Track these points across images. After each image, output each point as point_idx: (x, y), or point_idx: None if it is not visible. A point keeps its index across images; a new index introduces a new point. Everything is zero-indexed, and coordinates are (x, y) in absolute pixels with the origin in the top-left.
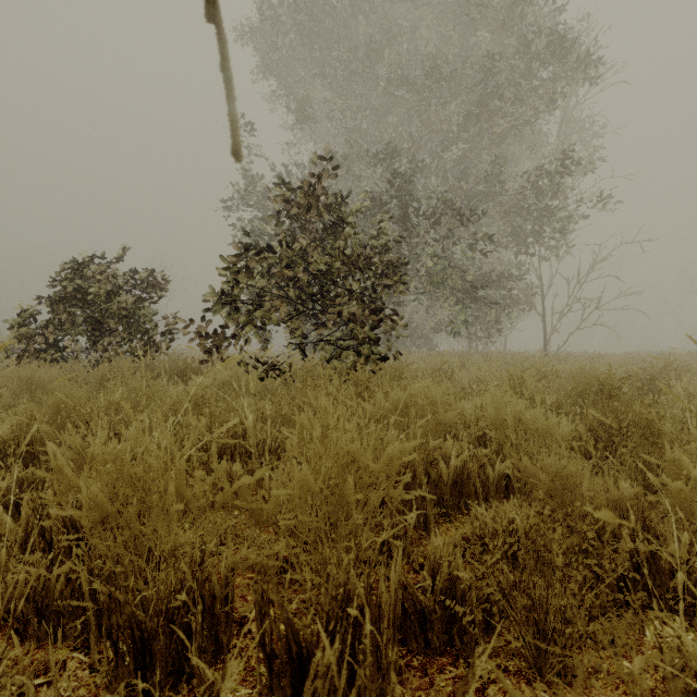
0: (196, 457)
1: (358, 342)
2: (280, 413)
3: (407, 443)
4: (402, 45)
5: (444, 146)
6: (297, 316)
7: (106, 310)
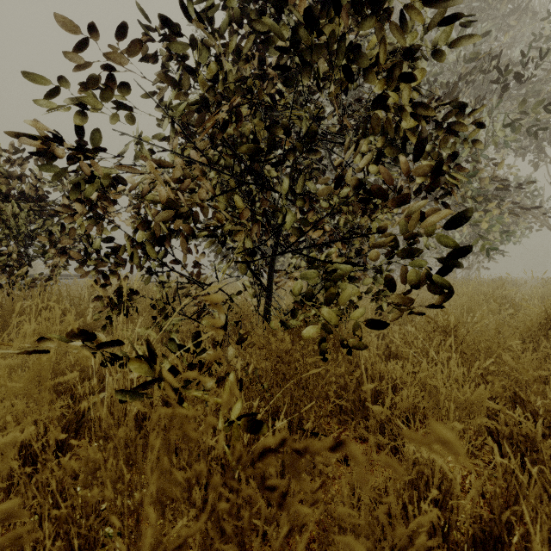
0: None
1: (399, 257)
2: None
3: None
4: None
5: None
6: None
7: None
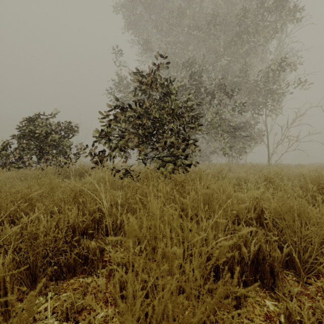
0: (63, 238)
1: (175, 158)
2: (128, 201)
3: (224, 242)
4: (195, 10)
5: (217, 60)
6: (142, 144)
7: (45, 142)
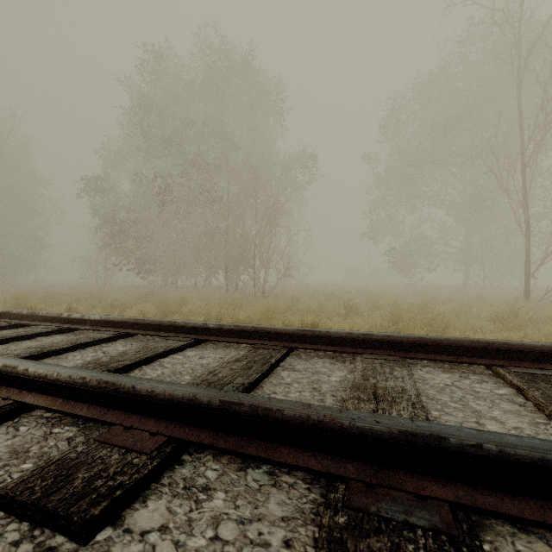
0: None
1: None
2: None
3: None
4: None
5: None
6: None
7: None
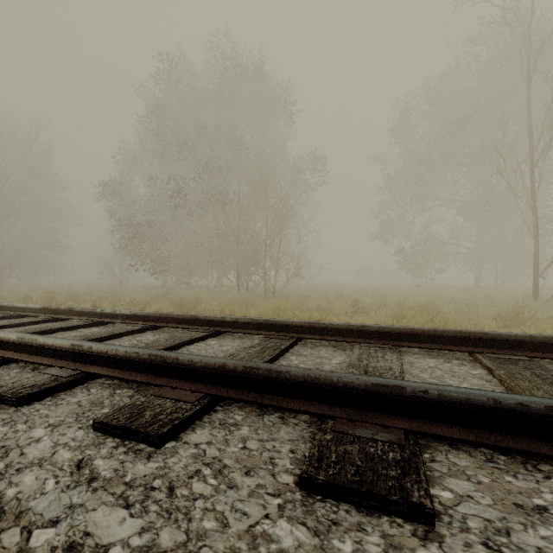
0: None
1: None
2: None
3: None
4: None
5: None
6: None
7: None
